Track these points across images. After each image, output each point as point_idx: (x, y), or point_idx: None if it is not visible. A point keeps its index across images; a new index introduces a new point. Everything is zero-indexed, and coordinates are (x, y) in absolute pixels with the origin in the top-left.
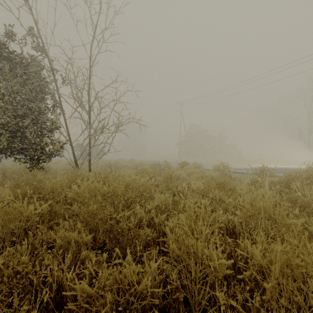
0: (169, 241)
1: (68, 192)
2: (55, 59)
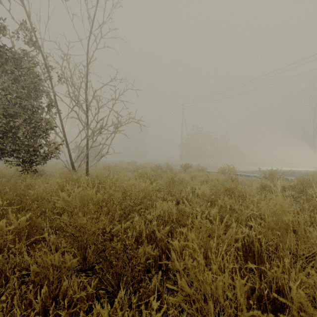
0: (177, 276)
1: (56, 201)
2: (50, 55)
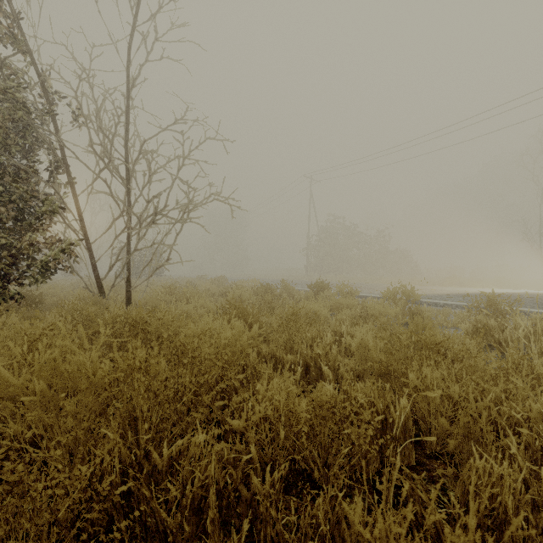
0: None
1: None
2: (52, 67)
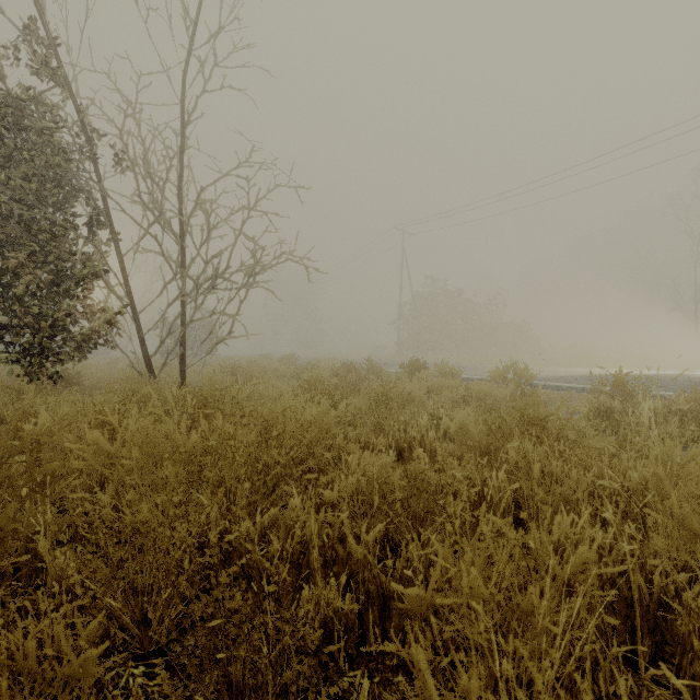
0: None
1: (81, 453)
2: (93, 102)
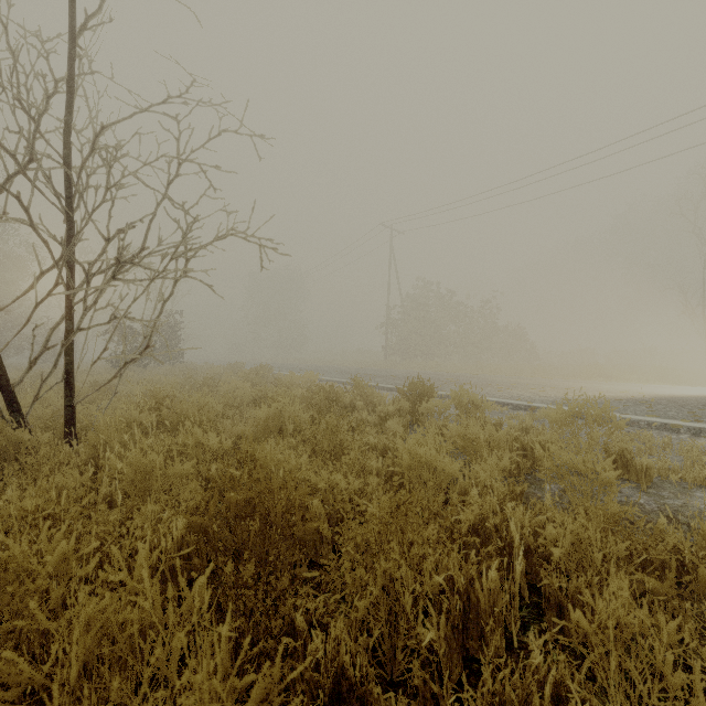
0: None
1: None
2: None
